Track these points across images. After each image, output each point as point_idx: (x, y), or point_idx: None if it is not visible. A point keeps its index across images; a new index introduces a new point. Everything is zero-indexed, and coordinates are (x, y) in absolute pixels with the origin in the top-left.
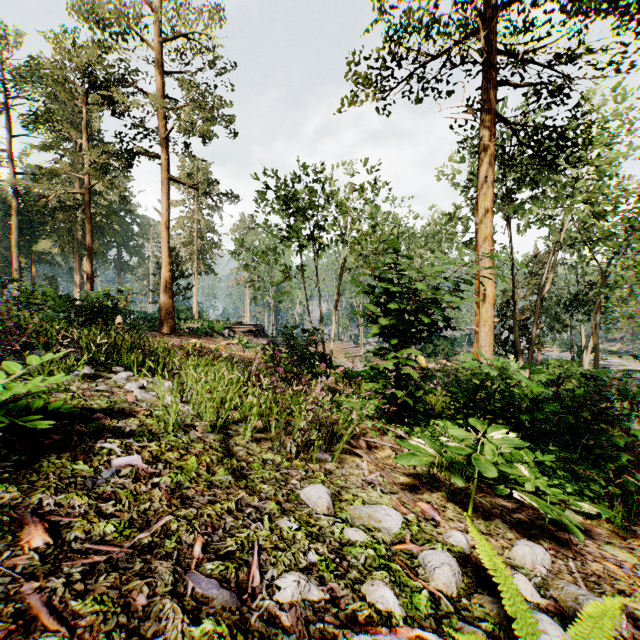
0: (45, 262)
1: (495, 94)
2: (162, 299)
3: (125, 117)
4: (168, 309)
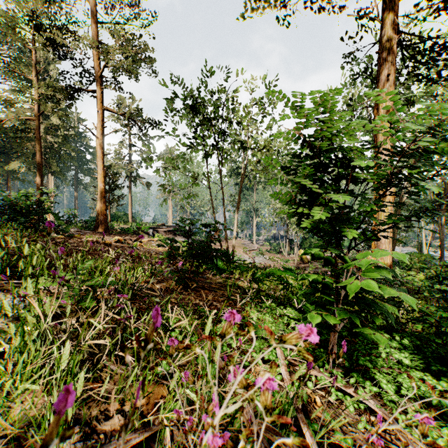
0: (18, 179)
1: None
2: (98, 205)
3: (66, 58)
4: (102, 213)
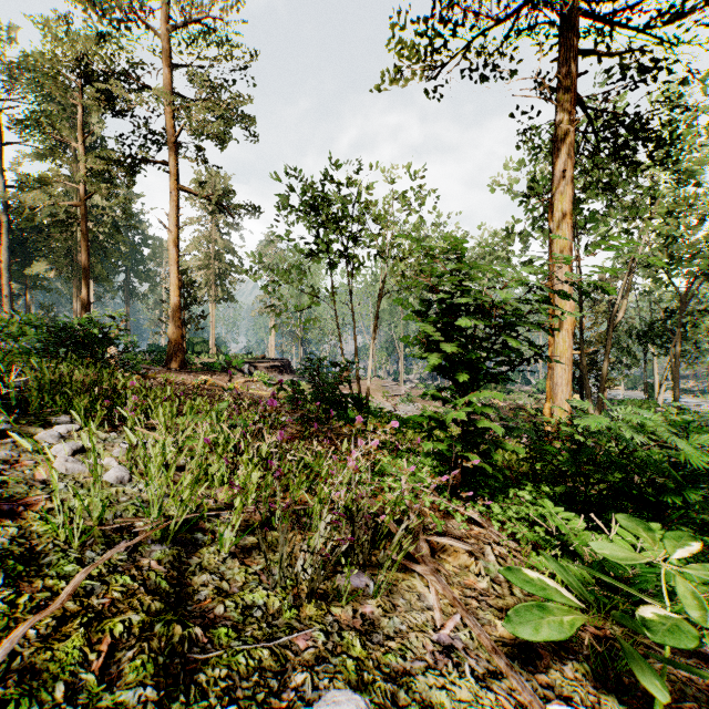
0: (41, 288)
1: (575, 67)
2: (170, 329)
3: (126, 116)
4: (177, 341)
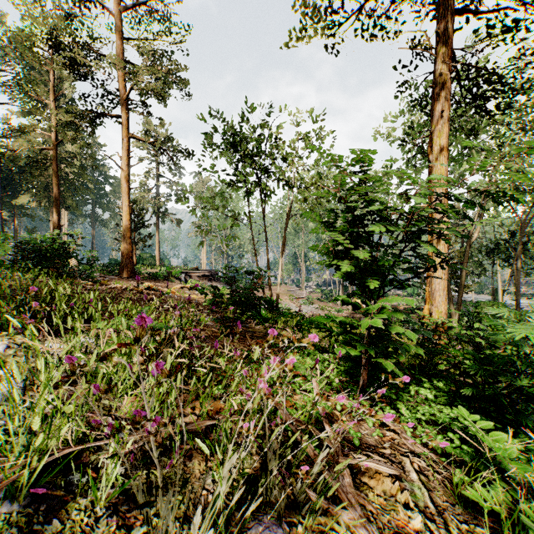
0: (26, 215)
1: (450, 25)
2: (123, 246)
3: (88, 78)
4: (128, 255)
